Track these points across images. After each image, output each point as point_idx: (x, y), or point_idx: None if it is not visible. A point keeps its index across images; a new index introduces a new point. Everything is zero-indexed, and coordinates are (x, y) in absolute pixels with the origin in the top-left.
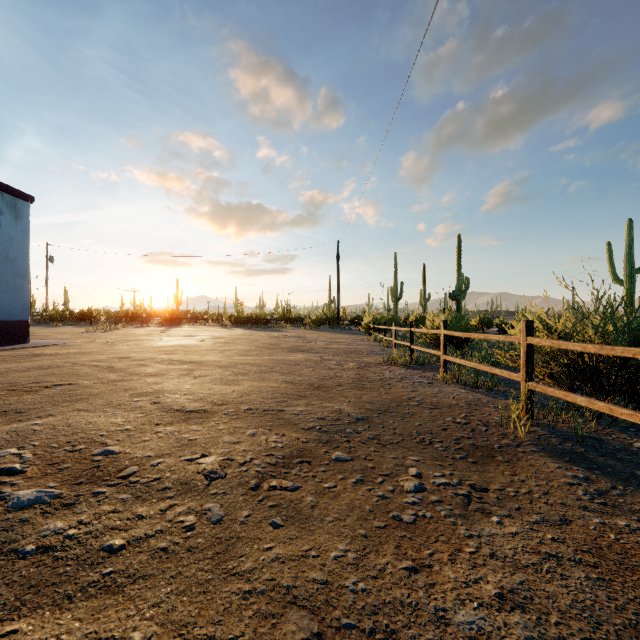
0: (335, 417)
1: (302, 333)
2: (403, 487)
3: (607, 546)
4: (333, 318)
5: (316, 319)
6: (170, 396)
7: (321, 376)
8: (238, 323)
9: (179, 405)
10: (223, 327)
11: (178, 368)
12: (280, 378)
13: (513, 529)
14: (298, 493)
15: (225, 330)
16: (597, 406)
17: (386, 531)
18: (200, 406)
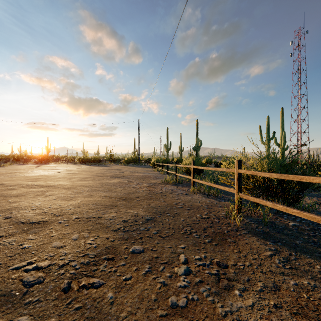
0: (134, 219)
1: (119, 167)
2: (177, 273)
3: (306, 305)
4: (136, 159)
5: (127, 160)
6: (21, 211)
7: (127, 192)
8: (83, 162)
9: (25, 218)
10: (75, 164)
11: (36, 190)
12: (102, 194)
13: (250, 301)
14: (101, 290)
15: (75, 166)
16: (278, 207)
17: (167, 320)
18: (42, 218)
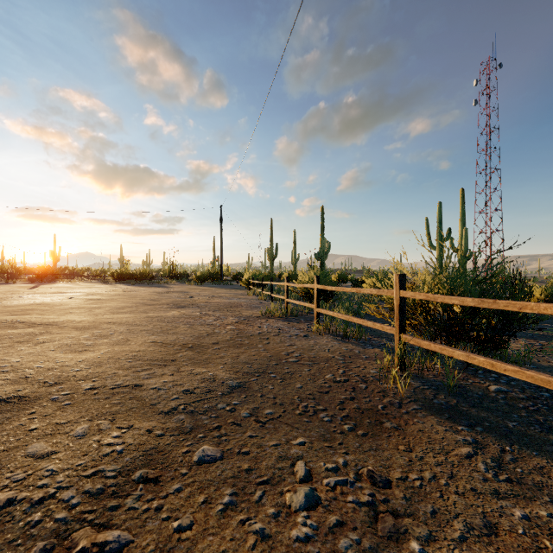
0: (206, 388)
1: (186, 288)
2: (290, 505)
3: None
4: (217, 274)
5: (200, 275)
6: None
7: (198, 333)
8: (121, 279)
9: None
10: (105, 283)
11: (18, 333)
12: (150, 339)
13: None
14: None
15: (106, 286)
16: (477, 361)
17: None
18: (16, 391)
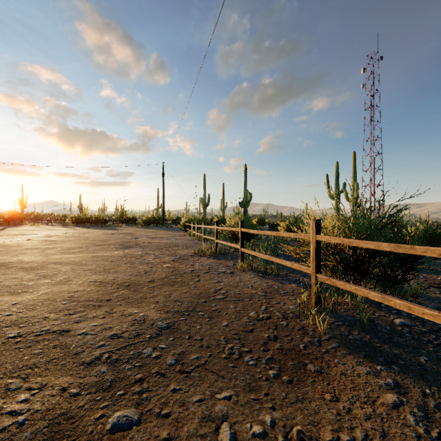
0: (135, 331)
1: (134, 230)
2: None
3: None
4: (159, 219)
5: (146, 220)
6: None
7: (136, 272)
8: (79, 223)
9: None
10: (64, 226)
11: None
12: (90, 278)
13: None
14: None
15: (64, 229)
16: (393, 303)
17: None
18: None
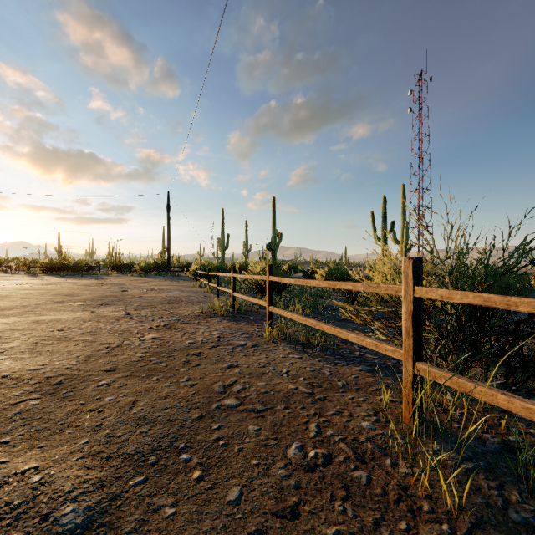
0: None
1: (126, 280)
2: None
3: None
4: (163, 265)
5: (145, 266)
6: None
7: (92, 351)
8: (51, 270)
9: None
10: (29, 275)
11: None
12: None
13: None
14: None
15: (27, 278)
16: None
17: None
18: None
